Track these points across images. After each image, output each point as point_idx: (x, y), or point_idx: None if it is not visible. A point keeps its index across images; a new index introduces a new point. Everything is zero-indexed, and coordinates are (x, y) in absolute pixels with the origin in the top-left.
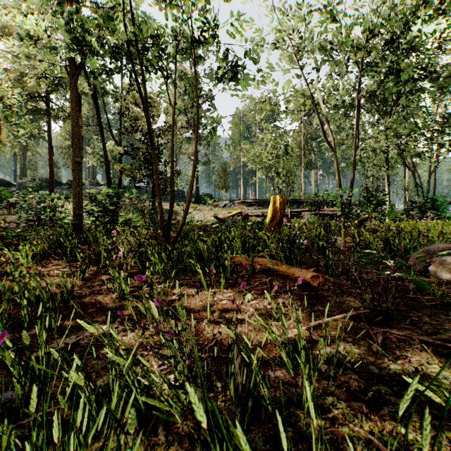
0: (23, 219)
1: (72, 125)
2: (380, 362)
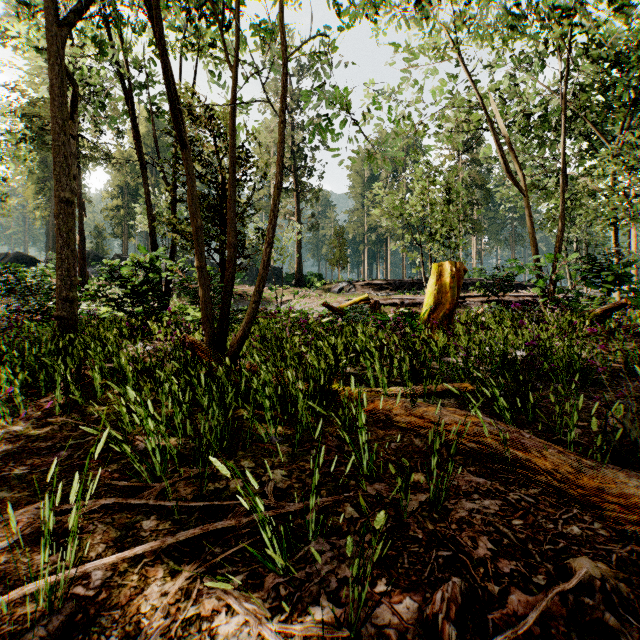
0: (13, 309)
1: (56, 131)
2: None
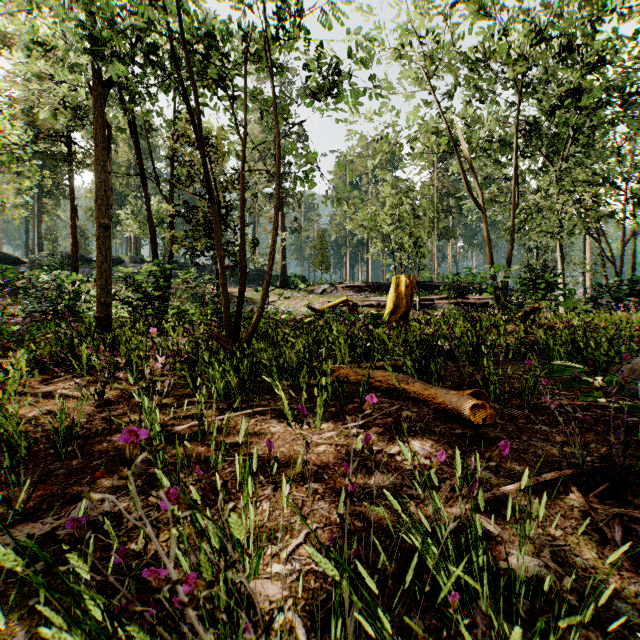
0: (30, 311)
1: (96, 170)
2: (632, 591)
